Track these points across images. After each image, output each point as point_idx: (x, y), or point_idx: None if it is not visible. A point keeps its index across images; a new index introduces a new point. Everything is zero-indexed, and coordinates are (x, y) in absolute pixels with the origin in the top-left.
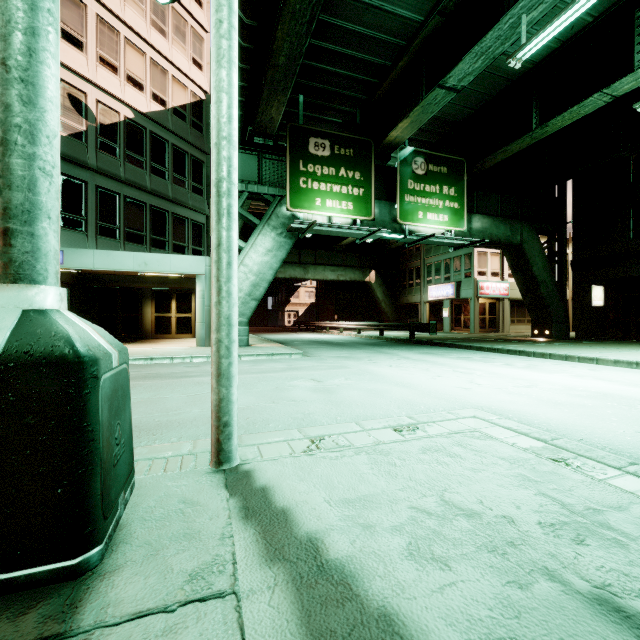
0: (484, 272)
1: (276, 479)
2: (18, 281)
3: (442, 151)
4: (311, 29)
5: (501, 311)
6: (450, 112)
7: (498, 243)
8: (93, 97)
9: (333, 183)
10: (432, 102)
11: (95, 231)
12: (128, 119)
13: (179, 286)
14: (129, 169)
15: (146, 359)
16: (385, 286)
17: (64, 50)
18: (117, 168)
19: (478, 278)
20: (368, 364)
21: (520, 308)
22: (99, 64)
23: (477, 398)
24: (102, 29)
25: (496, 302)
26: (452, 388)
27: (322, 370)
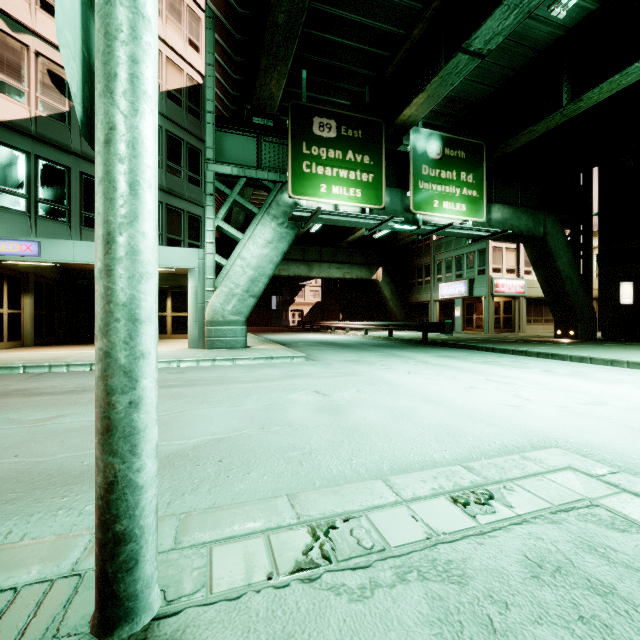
0: (499, 269)
1: None
2: None
3: (459, 134)
4: None
5: (517, 310)
6: (468, 91)
7: (519, 235)
8: None
9: (340, 168)
10: (452, 71)
11: (79, 222)
12: None
13: (175, 283)
14: None
15: None
16: (393, 284)
17: (43, 22)
18: None
19: (493, 275)
20: (382, 370)
21: (537, 307)
22: None
23: (540, 423)
24: None
25: (512, 300)
26: (497, 406)
27: (328, 378)
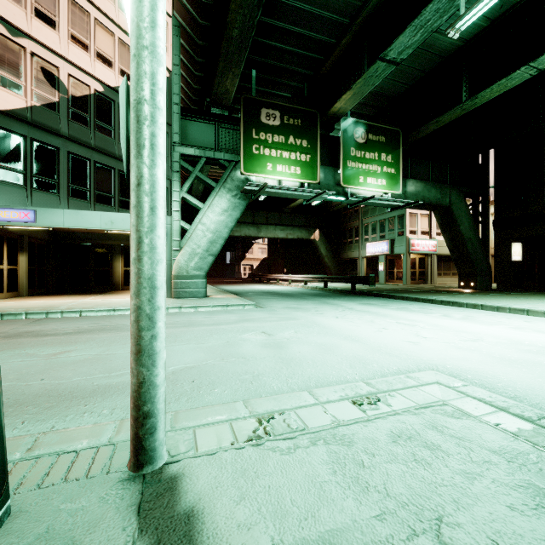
0: (415, 231)
1: (209, 494)
2: None
3: (380, 122)
4: (262, 1)
5: (430, 265)
6: (387, 87)
7: (429, 205)
8: (65, 71)
9: (283, 150)
10: (373, 75)
11: (67, 193)
12: (98, 92)
13: None
14: (99, 137)
15: (109, 310)
16: (328, 243)
17: (37, 27)
18: (87, 136)
19: (410, 236)
20: (316, 315)
21: (446, 262)
22: (71, 41)
23: (428, 354)
24: (73, 10)
25: (425, 257)
26: (400, 342)
27: (272, 322)
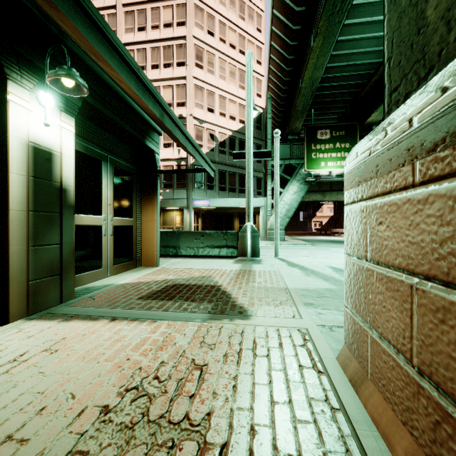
0: None
1: (287, 259)
2: (249, 222)
3: None
4: (312, 96)
5: None
6: None
7: None
8: (217, 131)
9: (332, 152)
10: None
11: (218, 189)
12: (230, 136)
13: None
14: (230, 158)
15: None
16: None
17: (208, 116)
18: (226, 159)
19: None
20: (342, 249)
21: None
22: (219, 116)
23: None
24: (220, 100)
25: None
26: None
27: (316, 249)
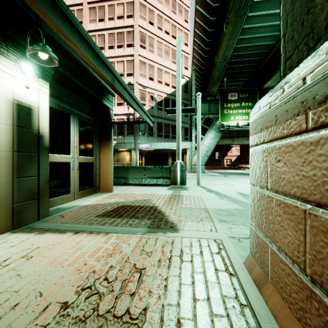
0: None
1: (206, 186)
2: (179, 160)
3: None
4: (225, 69)
5: None
6: None
7: None
8: (156, 94)
9: (238, 109)
10: None
11: (156, 136)
12: (165, 97)
13: None
14: (165, 114)
15: None
16: None
17: (149, 83)
18: (162, 114)
19: None
20: (246, 179)
21: None
22: (157, 83)
23: None
24: (158, 71)
25: None
26: None
27: (227, 179)
